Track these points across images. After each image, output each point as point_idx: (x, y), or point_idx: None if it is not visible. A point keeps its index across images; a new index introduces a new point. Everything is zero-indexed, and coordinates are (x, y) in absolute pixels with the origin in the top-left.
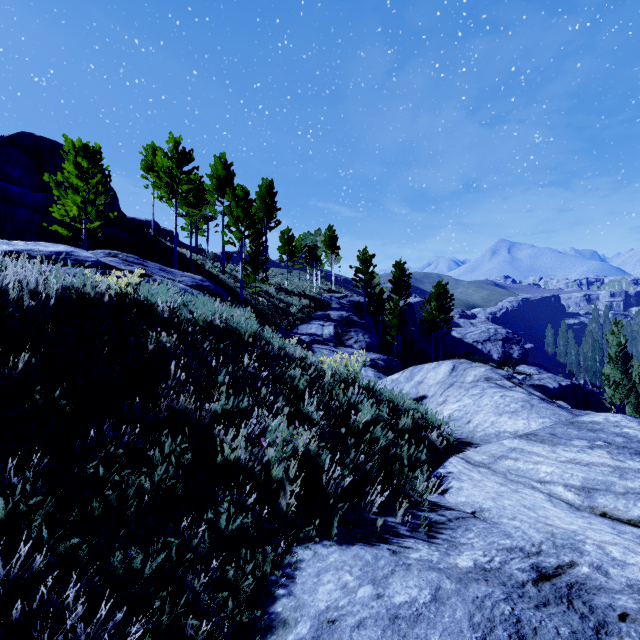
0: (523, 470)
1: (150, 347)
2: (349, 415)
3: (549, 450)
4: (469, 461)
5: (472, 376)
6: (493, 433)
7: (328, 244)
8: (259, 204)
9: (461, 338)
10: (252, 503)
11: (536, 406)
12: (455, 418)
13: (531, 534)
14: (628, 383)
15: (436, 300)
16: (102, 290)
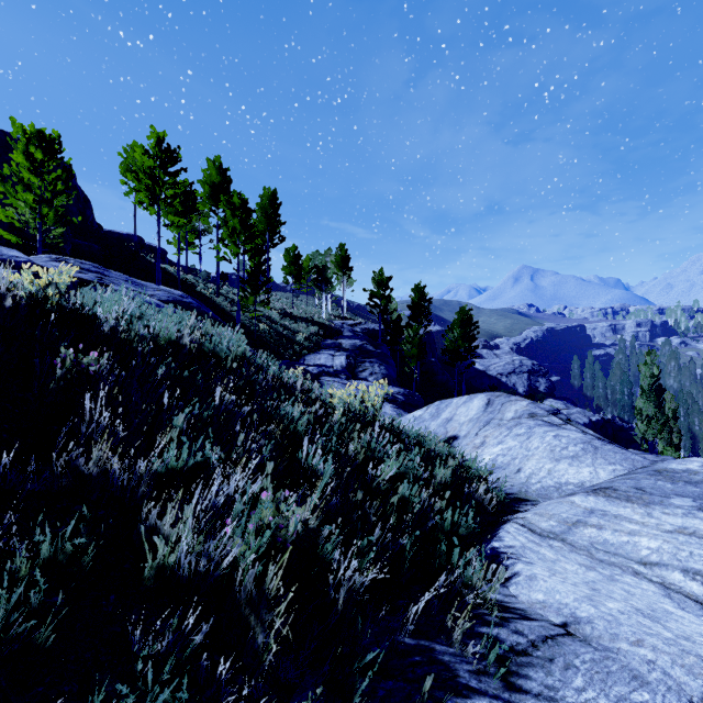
0: (613, 544)
1: (58, 372)
2: (367, 467)
3: (643, 513)
4: (533, 529)
5: (512, 412)
6: (552, 485)
7: (339, 265)
8: (260, 217)
9: (484, 370)
10: (202, 642)
11: (601, 449)
12: (500, 465)
13: (680, 678)
14: (661, 417)
15: (459, 327)
16: (1, 289)
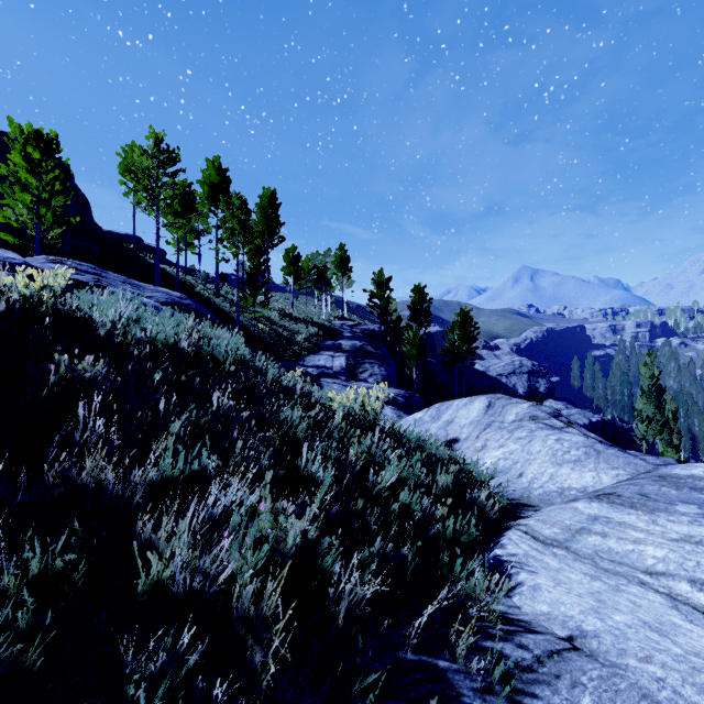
0: (618, 552)
1: (51, 378)
2: (367, 472)
3: (647, 520)
4: (536, 537)
5: (513, 414)
6: (555, 490)
7: (339, 265)
8: (260, 217)
9: (484, 371)
10: (197, 661)
11: (603, 453)
12: (501, 469)
13: (691, 697)
14: (661, 418)
15: (459, 328)
16: None
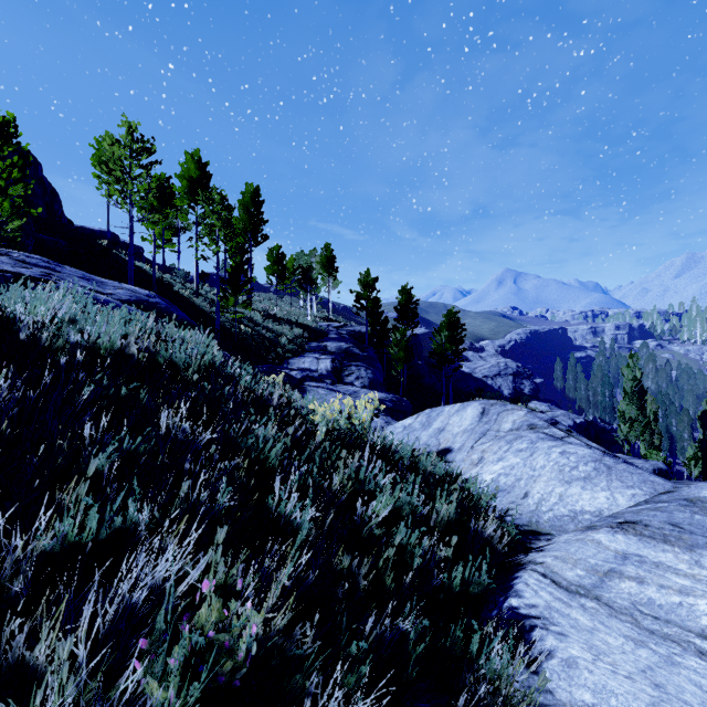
0: (662, 606)
1: None
2: (355, 502)
3: (689, 560)
4: (558, 582)
5: (510, 422)
6: (566, 514)
7: (325, 265)
8: (242, 214)
9: (470, 373)
10: None
11: (615, 469)
12: (503, 487)
13: None
14: (643, 419)
15: (447, 330)
16: None
